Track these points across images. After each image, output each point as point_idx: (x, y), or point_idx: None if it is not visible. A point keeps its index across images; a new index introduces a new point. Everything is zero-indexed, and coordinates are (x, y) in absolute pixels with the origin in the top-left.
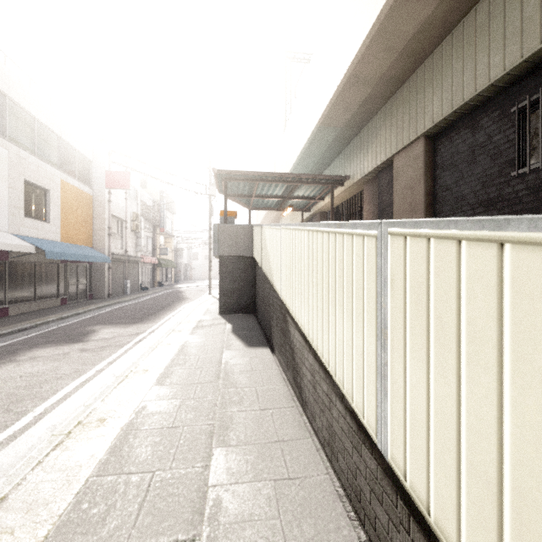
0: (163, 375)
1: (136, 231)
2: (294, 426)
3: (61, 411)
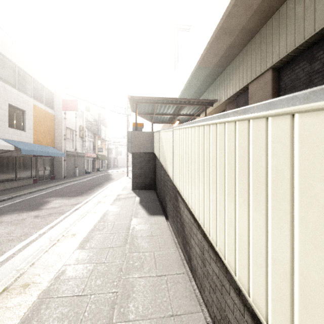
0: (85, 239)
1: (82, 137)
2: (186, 296)
3: None
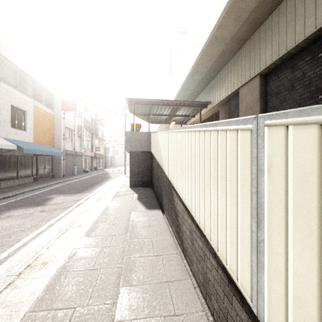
0: (91, 229)
1: (81, 137)
2: (178, 269)
3: (19, 255)
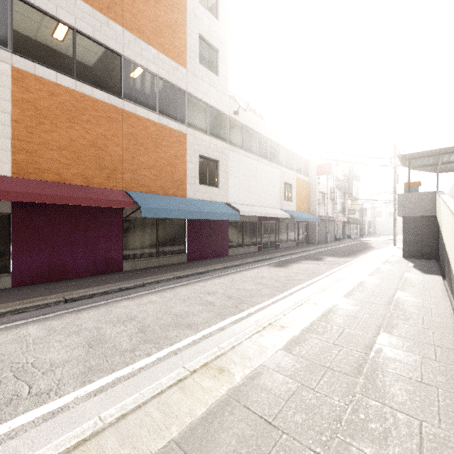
0: (370, 274)
1: (333, 199)
2: (441, 295)
3: (331, 277)
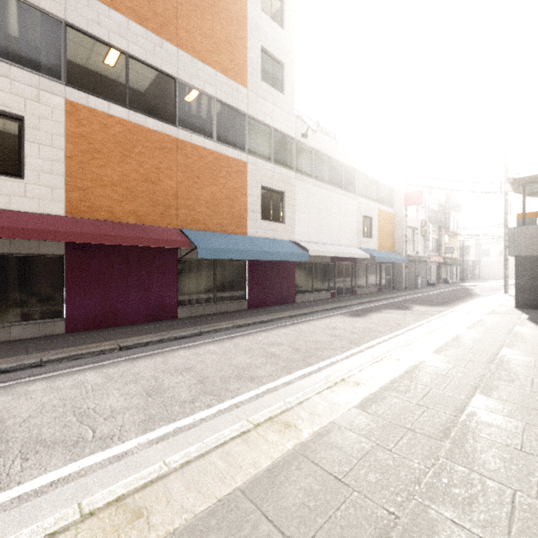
0: (469, 327)
1: (425, 235)
2: None
3: (420, 329)
